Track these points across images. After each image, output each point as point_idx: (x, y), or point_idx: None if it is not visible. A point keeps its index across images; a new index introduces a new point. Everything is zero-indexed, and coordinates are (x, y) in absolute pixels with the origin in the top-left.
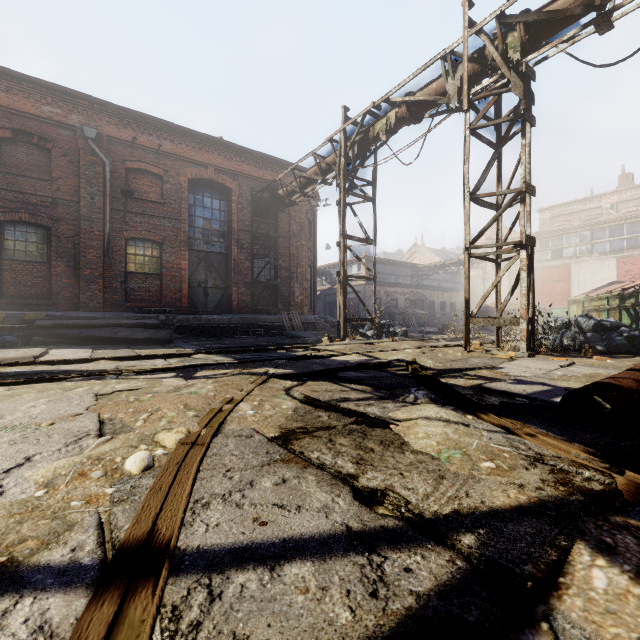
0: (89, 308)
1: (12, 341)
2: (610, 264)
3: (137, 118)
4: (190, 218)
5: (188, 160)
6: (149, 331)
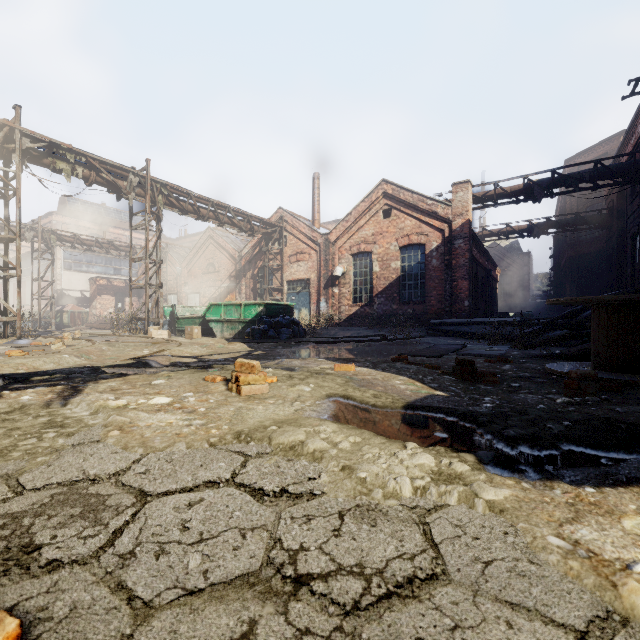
0: None
1: None
2: None
3: None
4: None
5: None
6: None
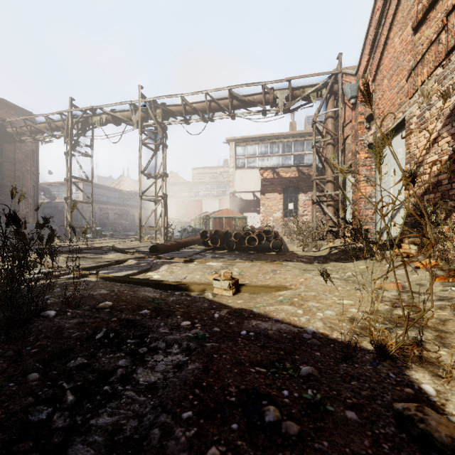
0: None
1: None
2: (217, 201)
3: None
4: None
5: None
6: None
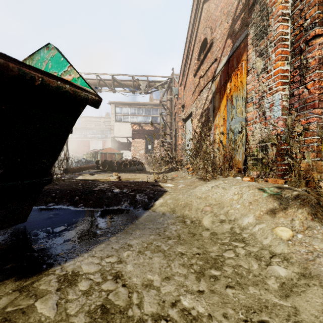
0: None
1: None
2: (101, 142)
3: None
4: None
5: None
6: None
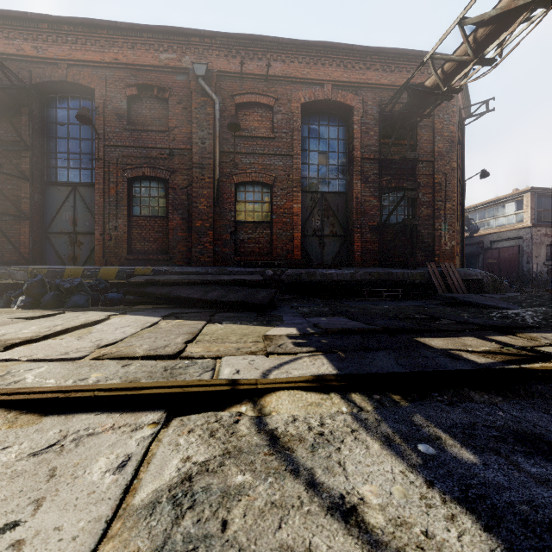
0: (200, 263)
1: (113, 299)
2: None
3: (246, 43)
4: (303, 154)
5: (301, 81)
6: (245, 291)
